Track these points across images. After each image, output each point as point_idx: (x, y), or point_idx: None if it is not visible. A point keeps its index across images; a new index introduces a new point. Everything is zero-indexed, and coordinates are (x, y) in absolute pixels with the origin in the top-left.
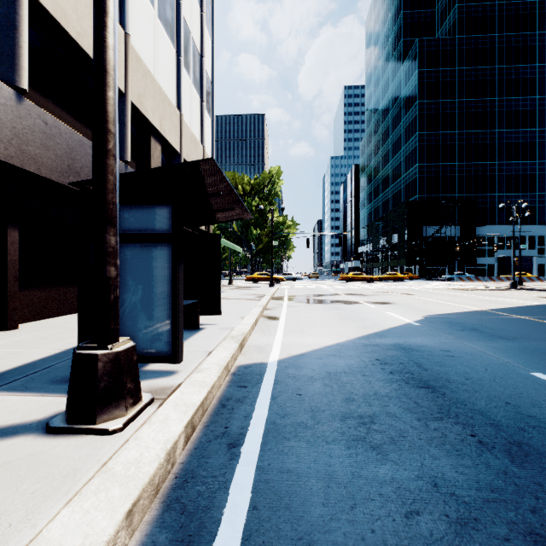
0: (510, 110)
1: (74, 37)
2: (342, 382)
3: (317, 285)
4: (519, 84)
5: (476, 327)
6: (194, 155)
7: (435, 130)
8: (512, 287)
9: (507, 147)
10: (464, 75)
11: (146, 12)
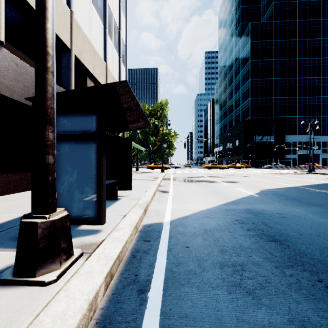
0: (305, 66)
1: None
2: (216, 237)
3: (190, 171)
4: (311, 50)
5: (295, 197)
6: None
7: (260, 78)
8: (308, 172)
9: (303, 88)
10: (278, 44)
11: None
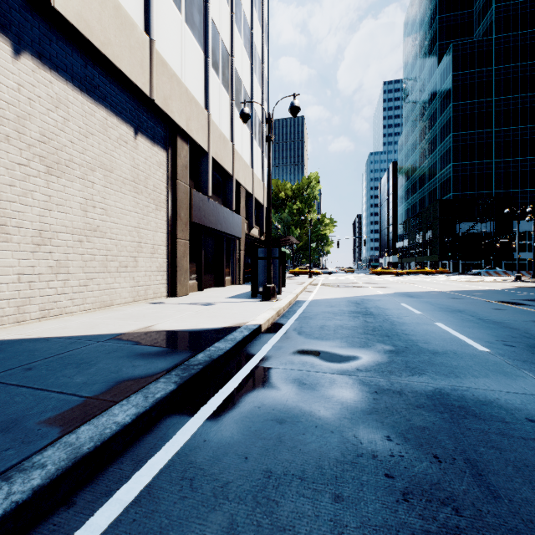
0: None
1: (219, 162)
2: (331, 303)
3: (348, 277)
4: None
5: (414, 295)
6: (259, 191)
7: (470, 130)
8: (516, 280)
9: None
10: (502, 73)
11: (239, 123)
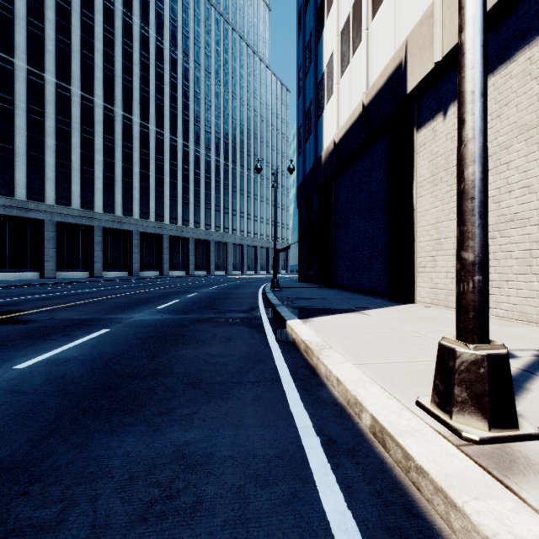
0: None
1: None
2: None
3: None
4: None
5: None
6: None
7: None
8: None
9: None
10: None
11: None
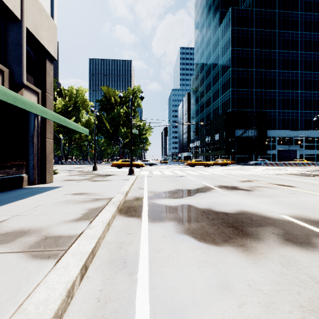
0: (284, 58)
1: None
2: None
3: (172, 170)
4: (289, 43)
5: None
6: None
7: (241, 68)
8: None
9: (282, 81)
10: (258, 34)
11: None
